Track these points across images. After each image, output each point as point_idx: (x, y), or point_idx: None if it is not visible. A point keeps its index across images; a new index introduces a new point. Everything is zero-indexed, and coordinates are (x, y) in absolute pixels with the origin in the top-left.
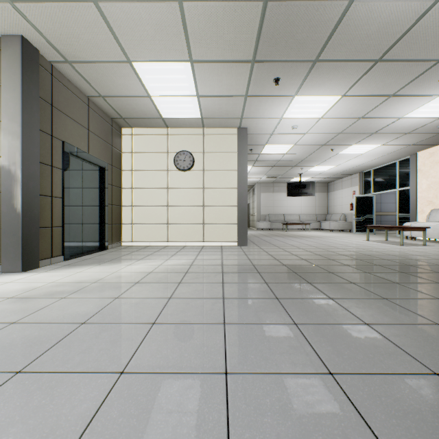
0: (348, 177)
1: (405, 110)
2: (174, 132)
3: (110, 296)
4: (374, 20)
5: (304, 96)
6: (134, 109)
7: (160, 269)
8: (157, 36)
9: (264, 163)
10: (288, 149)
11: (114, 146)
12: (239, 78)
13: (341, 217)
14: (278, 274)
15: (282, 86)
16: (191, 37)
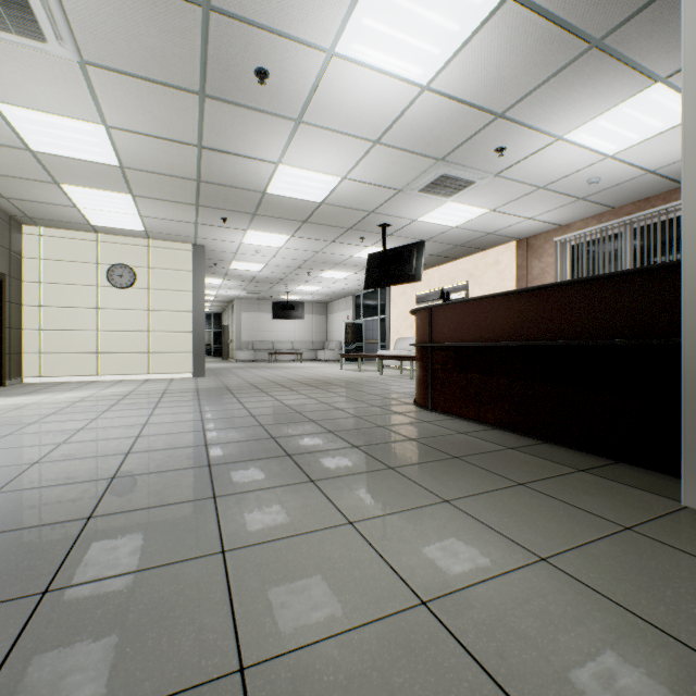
0: (344, 299)
1: (352, 252)
2: (108, 240)
3: (59, 407)
4: (287, 204)
5: (256, 231)
6: (51, 213)
7: (98, 395)
8: (96, 177)
9: (238, 278)
10: (261, 267)
11: (13, 251)
12: (186, 212)
13: (337, 345)
14: (214, 391)
15: (232, 223)
16: (132, 184)
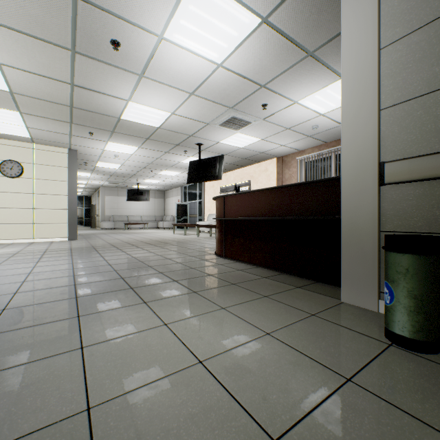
0: (176, 188)
1: (180, 159)
2: (0, 142)
3: None
4: (135, 126)
5: (115, 143)
6: None
7: None
8: None
9: (102, 173)
10: (119, 166)
11: None
12: (63, 127)
13: (171, 218)
14: (84, 250)
15: (97, 136)
16: (20, 104)
